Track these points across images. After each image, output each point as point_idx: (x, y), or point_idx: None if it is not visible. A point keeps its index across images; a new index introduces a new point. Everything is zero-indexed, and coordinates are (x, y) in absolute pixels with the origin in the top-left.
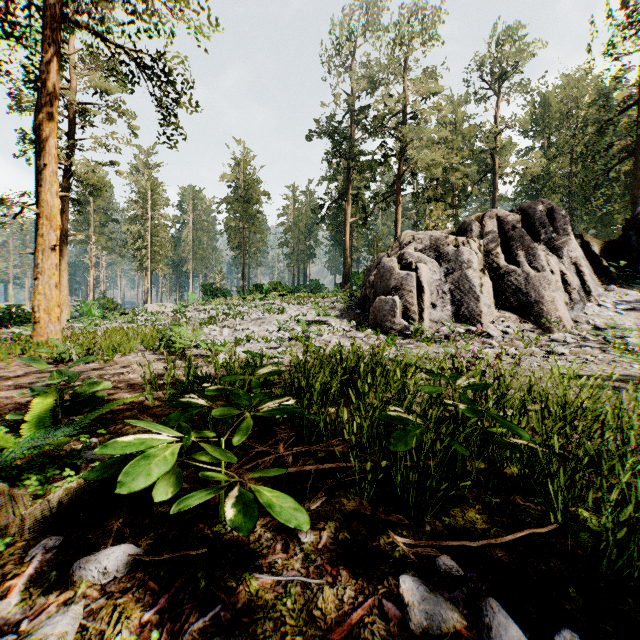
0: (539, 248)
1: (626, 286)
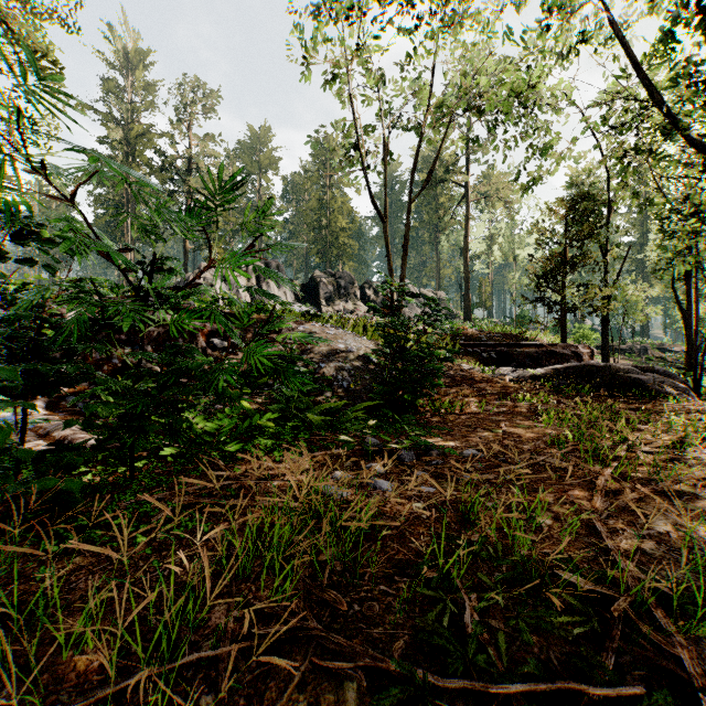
0: (271, 283)
1: (304, 304)
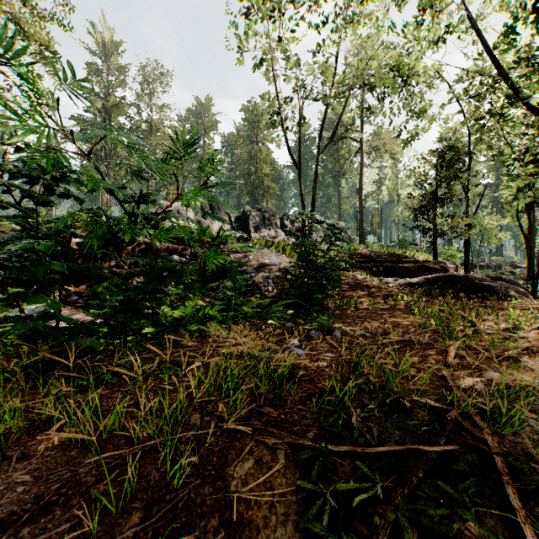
0: None
1: (238, 232)
